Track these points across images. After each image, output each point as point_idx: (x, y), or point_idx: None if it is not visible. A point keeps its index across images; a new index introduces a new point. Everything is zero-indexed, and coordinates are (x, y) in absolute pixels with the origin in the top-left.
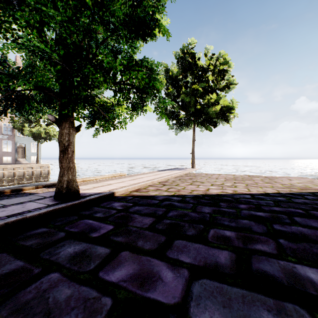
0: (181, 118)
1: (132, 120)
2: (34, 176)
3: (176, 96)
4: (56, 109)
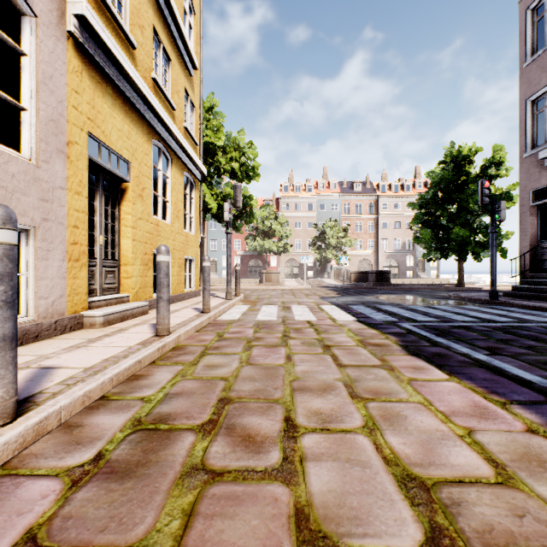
0: None
1: None
2: None
3: None
4: (456, 254)
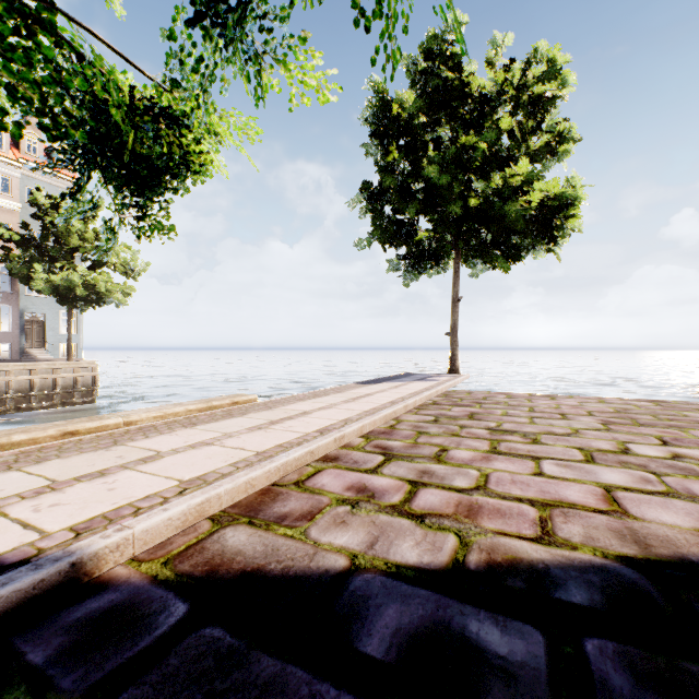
0: (420, 239)
1: (208, 108)
2: (57, 391)
3: (409, 176)
4: None
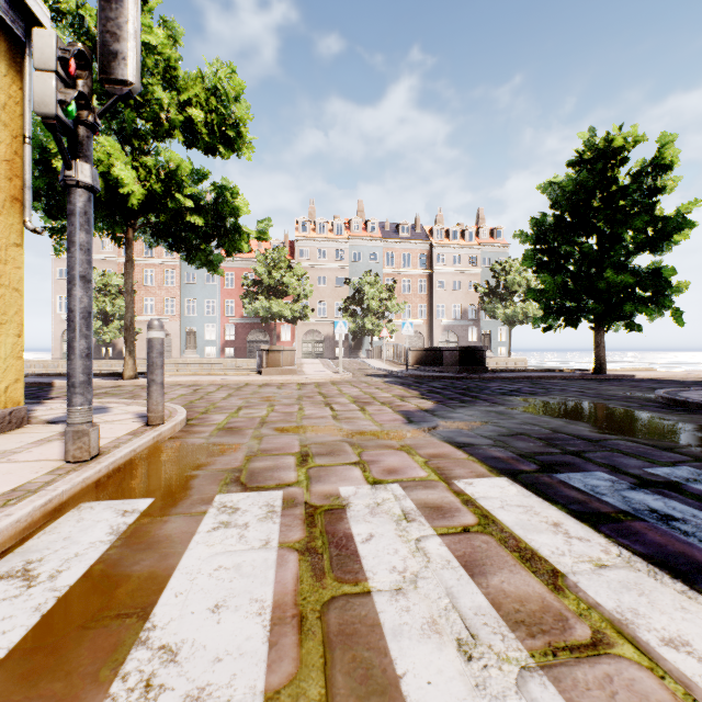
0: None
1: (651, 321)
2: None
3: None
4: (589, 319)
